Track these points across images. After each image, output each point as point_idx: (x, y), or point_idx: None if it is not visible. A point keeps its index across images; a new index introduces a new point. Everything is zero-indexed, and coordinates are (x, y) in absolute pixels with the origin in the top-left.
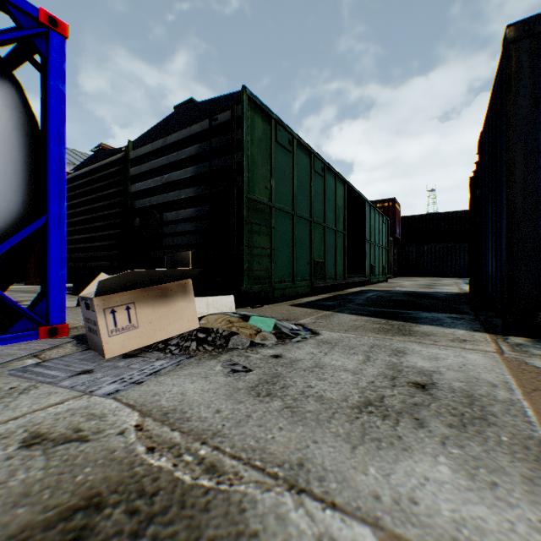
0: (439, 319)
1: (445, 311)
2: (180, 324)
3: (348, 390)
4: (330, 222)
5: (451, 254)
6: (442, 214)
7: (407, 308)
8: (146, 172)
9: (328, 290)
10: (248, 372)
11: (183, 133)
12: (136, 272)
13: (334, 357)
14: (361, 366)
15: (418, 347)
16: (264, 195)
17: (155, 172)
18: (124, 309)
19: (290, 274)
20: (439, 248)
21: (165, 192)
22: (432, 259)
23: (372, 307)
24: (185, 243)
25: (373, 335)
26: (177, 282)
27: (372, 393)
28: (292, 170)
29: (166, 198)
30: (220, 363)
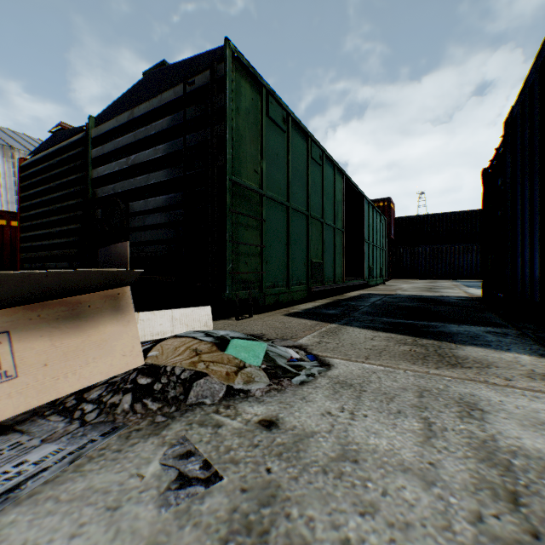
0: (478, 336)
1: (474, 322)
2: (108, 362)
3: None
4: (329, 218)
5: (446, 256)
6: (436, 215)
7: (425, 318)
8: (110, 153)
9: (326, 294)
10: (210, 481)
11: (152, 103)
12: None
13: (368, 423)
14: (427, 452)
15: (490, 392)
16: (252, 180)
17: (120, 152)
18: None
19: (284, 277)
20: (433, 250)
21: (132, 177)
22: (426, 260)
23: (384, 317)
24: (155, 238)
25: (408, 366)
26: (101, 293)
27: None
28: (286, 153)
29: (133, 184)
30: (161, 450)
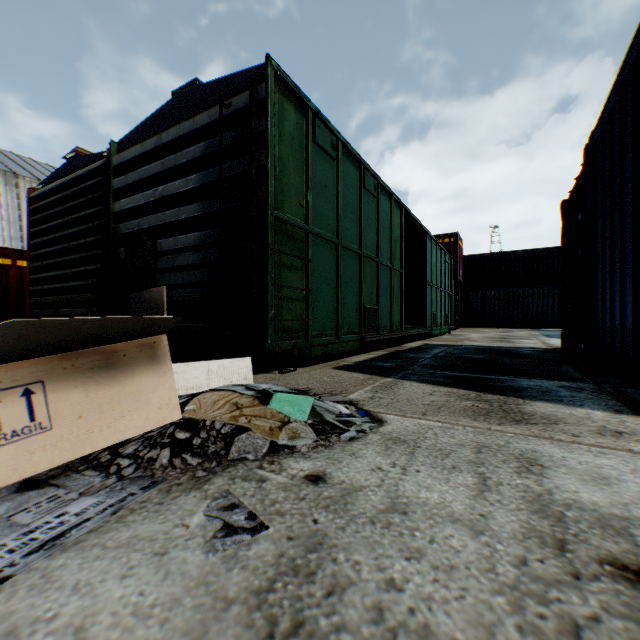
0: (550, 391)
1: (548, 376)
2: (144, 415)
3: (482, 596)
4: (385, 258)
5: (523, 301)
6: (512, 253)
7: (494, 371)
8: (135, 183)
9: (382, 345)
10: (256, 530)
11: (183, 127)
12: (32, 323)
13: (421, 478)
14: (479, 505)
15: (554, 448)
16: (297, 215)
17: (146, 183)
18: (20, 396)
19: (333, 325)
20: (508, 294)
21: (160, 211)
22: (500, 306)
23: (446, 370)
24: (187, 281)
25: (468, 422)
26: (137, 341)
27: (542, 610)
28: (335, 184)
29: (161, 219)
30: (204, 503)
